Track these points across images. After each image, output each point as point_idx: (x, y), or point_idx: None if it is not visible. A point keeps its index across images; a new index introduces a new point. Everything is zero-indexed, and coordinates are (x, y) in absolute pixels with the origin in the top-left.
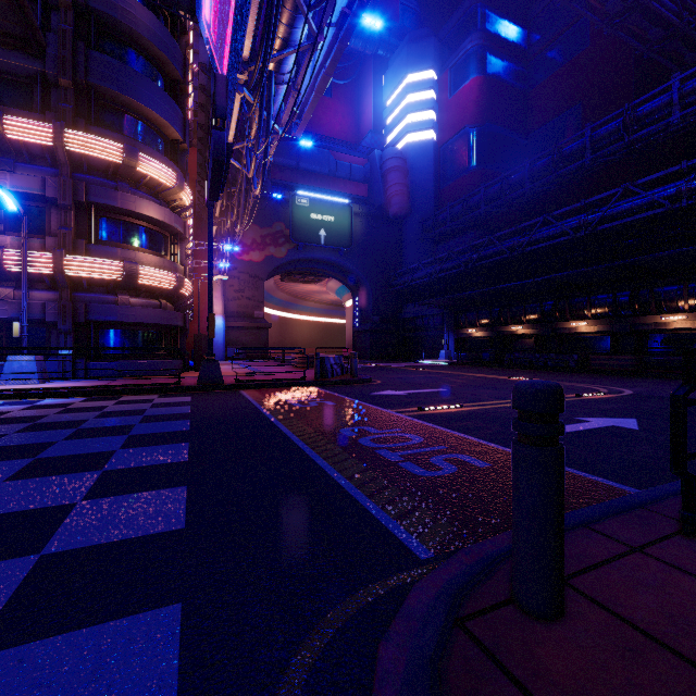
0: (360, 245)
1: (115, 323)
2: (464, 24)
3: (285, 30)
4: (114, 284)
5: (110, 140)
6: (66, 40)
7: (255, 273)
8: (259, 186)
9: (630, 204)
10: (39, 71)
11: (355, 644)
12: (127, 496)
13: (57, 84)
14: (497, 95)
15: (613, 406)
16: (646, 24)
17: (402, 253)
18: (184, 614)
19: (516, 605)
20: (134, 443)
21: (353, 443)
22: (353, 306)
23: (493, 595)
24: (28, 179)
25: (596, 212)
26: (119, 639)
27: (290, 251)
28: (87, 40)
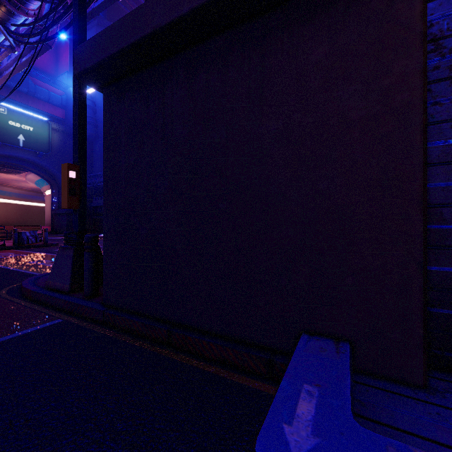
0: (57, 152)
1: None
2: None
3: None
4: None
5: None
6: None
7: None
8: None
9: None
10: None
11: None
12: None
13: None
14: None
15: None
16: None
17: (93, 163)
18: None
19: None
20: None
21: (35, 264)
22: (52, 195)
23: None
24: None
25: None
26: None
27: None
28: None
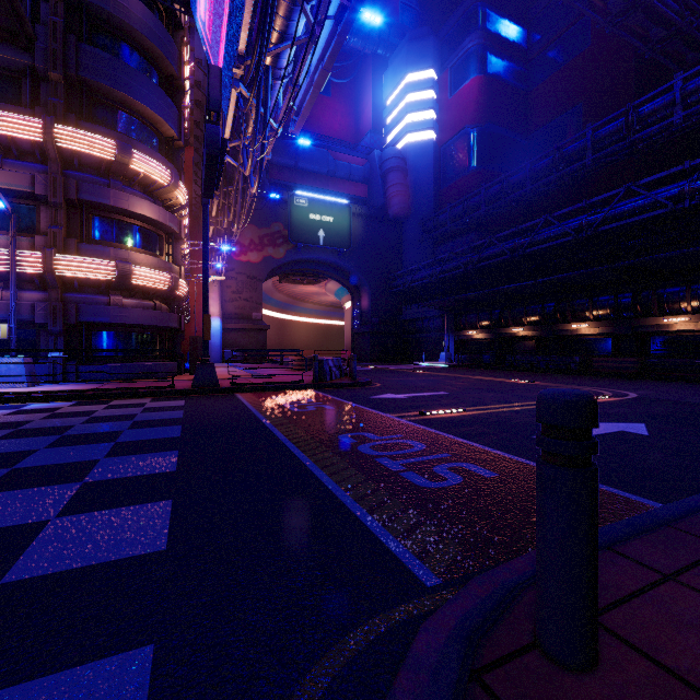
0: (359, 246)
1: (108, 325)
2: (465, 23)
3: (282, 23)
4: (107, 284)
5: (102, 136)
6: (57, 33)
7: (252, 274)
8: (256, 184)
9: (632, 205)
10: (28, 64)
11: (353, 698)
12: (106, 512)
13: (47, 78)
14: (497, 95)
15: (620, 410)
16: (648, 23)
17: (402, 255)
18: (156, 659)
19: (540, 651)
20: (120, 451)
21: (352, 450)
22: (353, 307)
23: (513, 638)
24: (17, 176)
25: (598, 213)
26: (76, 694)
27: (289, 252)
28: (78, 34)
